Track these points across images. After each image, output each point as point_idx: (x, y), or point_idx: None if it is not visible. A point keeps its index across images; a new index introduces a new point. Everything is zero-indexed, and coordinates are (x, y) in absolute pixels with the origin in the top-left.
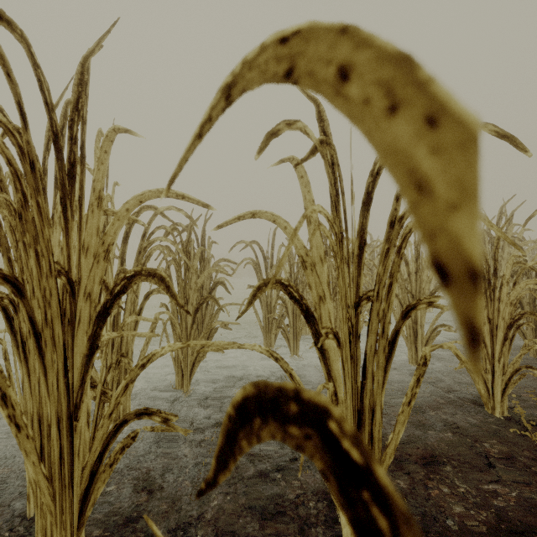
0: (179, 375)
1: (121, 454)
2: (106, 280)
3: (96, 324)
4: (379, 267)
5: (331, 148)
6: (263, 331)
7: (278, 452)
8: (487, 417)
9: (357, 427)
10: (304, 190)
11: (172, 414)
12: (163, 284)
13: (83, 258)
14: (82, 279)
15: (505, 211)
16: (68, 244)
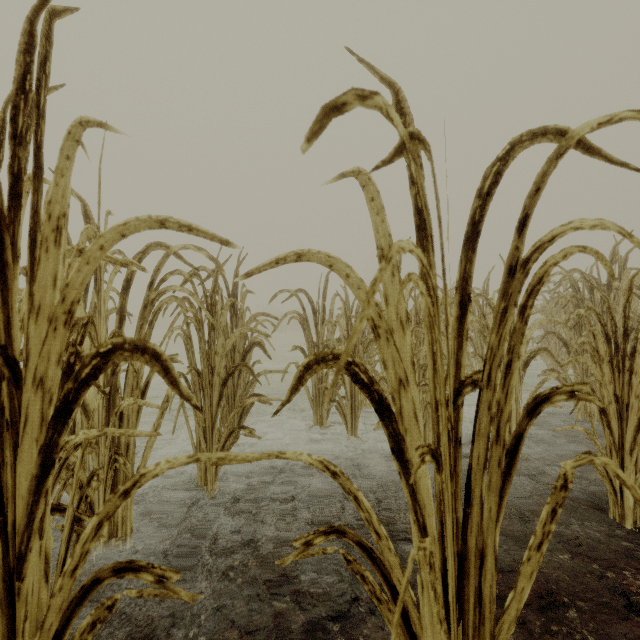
0: (201, 468)
1: (90, 633)
2: (81, 352)
3: (51, 427)
4: (491, 336)
5: (424, 149)
6: (312, 404)
7: (335, 586)
8: (613, 528)
9: (458, 579)
10: (375, 220)
11: (171, 569)
12: (157, 365)
13: (32, 323)
14: (30, 357)
15: (617, 252)
16: (6, 302)
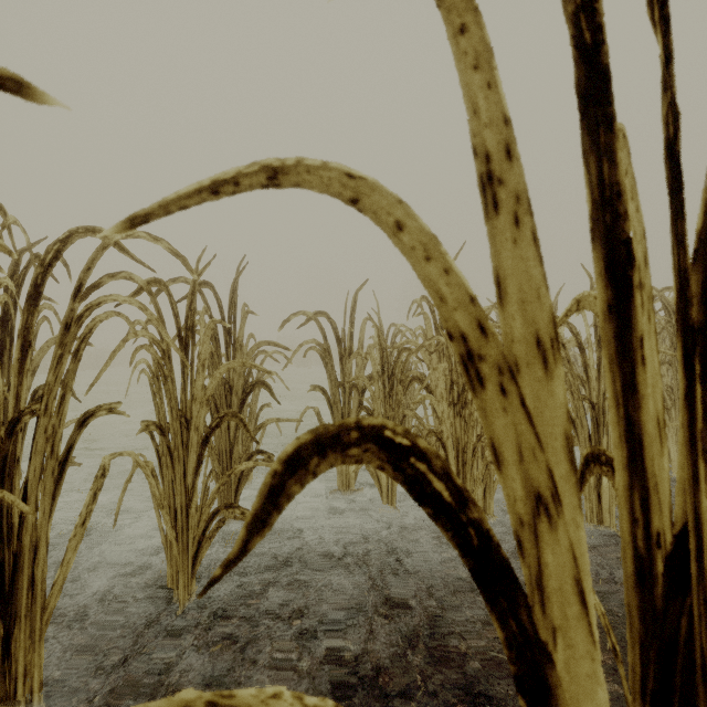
0: (172, 564)
1: None
2: None
3: None
4: None
5: None
6: None
7: None
8: None
9: None
10: (469, 81)
11: None
12: None
13: None
14: None
15: None
16: None
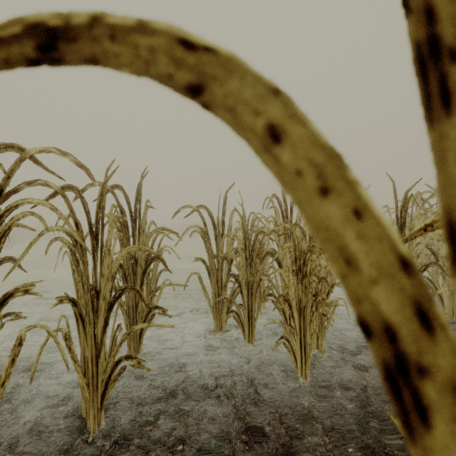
0: (86, 400)
1: None
2: None
3: None
4: None
5: None
6: (212, 310)
7: None
8: None
9: None
10: None
11: None
12: None
13: None
14: None
15: None
16: None
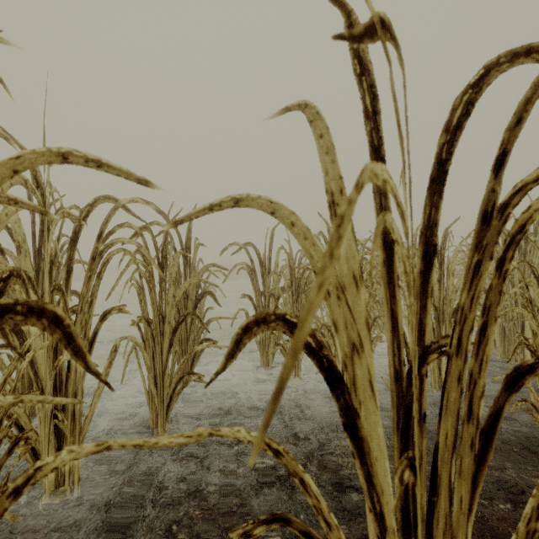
0: (153, 411)
1: None
2: None
3: None
4: (462, 294)
5: (396, 49)
6: (259, 346)
7: None
8: None
9: None
10: (324, 159)
11: None
12: (58, 332)
13: None
14: None
15: None
16: None
